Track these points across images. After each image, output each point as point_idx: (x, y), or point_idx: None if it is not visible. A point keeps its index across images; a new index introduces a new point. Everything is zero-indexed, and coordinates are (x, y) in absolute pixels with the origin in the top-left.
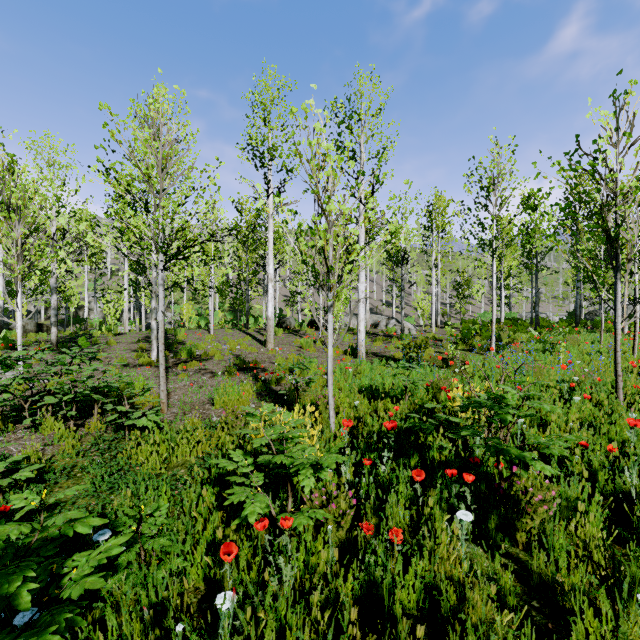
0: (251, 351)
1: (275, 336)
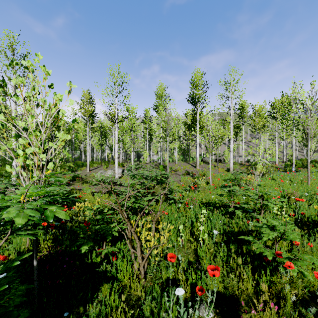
0: (190, 169)
1: (200, 165)
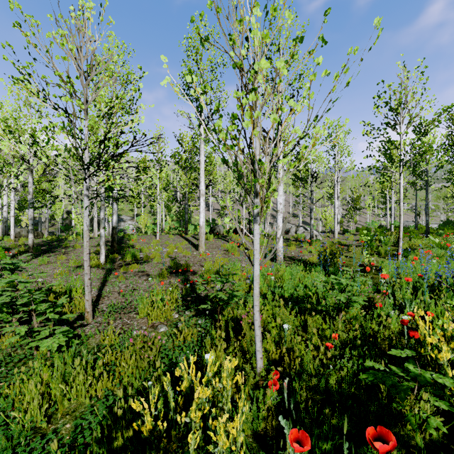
0: (185, 254)
1: (207, 241)
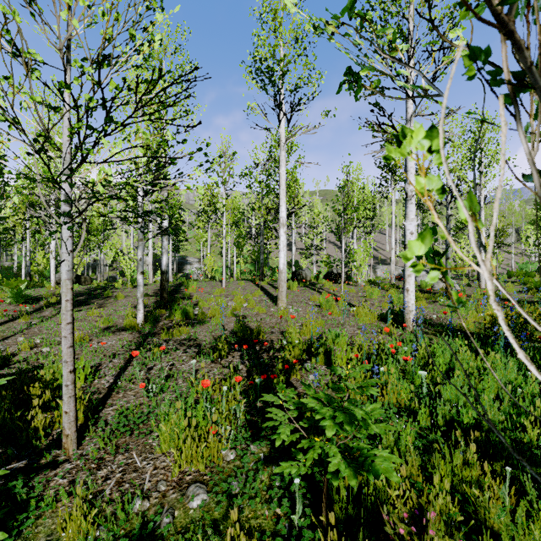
0: (258, 311)
1: (289, 290)
